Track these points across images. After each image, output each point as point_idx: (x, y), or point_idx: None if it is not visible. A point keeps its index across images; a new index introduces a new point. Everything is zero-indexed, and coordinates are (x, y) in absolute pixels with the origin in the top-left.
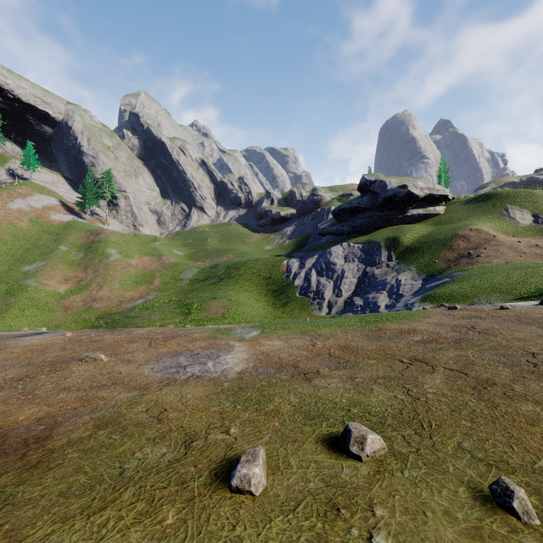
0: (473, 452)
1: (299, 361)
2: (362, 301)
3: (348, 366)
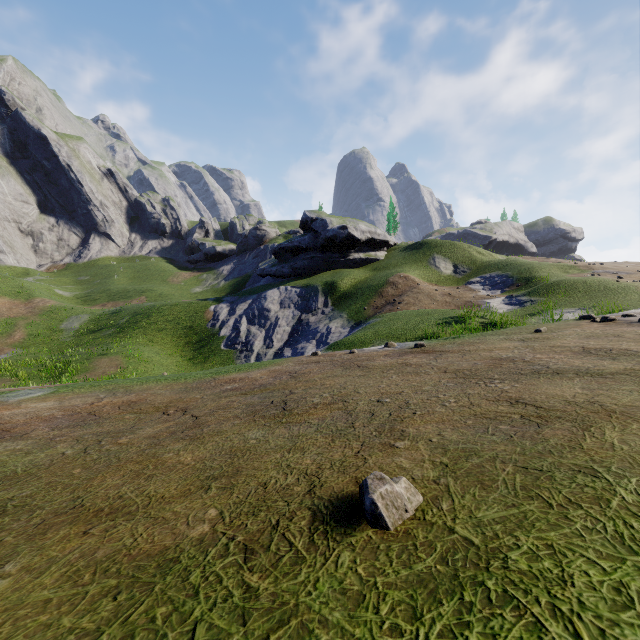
0: (14, 501)
1: (28, 423)
2: (291, 352)
3: (84, 424)
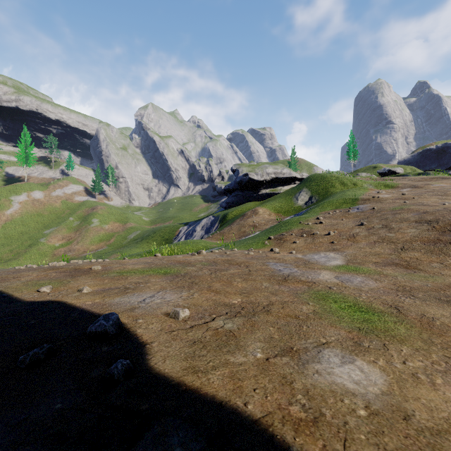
0: None
1: None
2: None
3: None
